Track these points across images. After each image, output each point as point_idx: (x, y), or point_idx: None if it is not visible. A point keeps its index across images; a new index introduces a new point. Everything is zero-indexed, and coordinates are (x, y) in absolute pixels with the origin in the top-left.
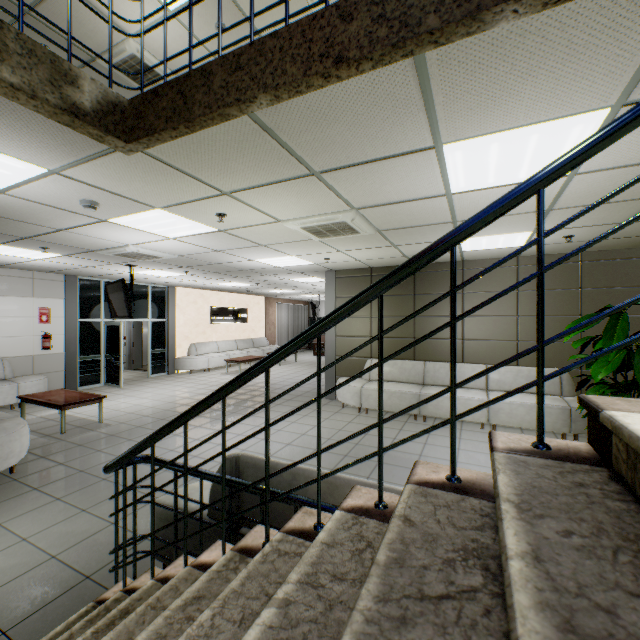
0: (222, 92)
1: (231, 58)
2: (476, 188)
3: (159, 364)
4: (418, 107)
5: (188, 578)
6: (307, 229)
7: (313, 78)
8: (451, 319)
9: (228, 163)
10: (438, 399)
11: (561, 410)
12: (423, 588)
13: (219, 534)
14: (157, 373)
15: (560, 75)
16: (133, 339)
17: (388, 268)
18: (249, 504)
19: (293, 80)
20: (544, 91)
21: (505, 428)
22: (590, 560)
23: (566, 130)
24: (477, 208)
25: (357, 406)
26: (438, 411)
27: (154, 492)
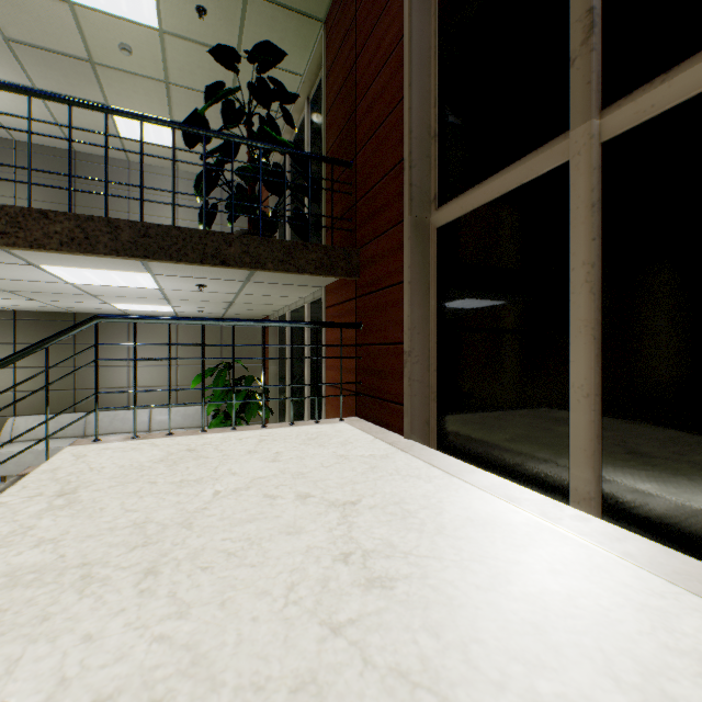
0: None
1: None
2: (94, 284)
3: None
4: (1, 251)
5: None
6: None
7: None
8: None
9: None
10: None
11: None
12: None
13: None
14: None
15: (103, 261)
16: None
17: (41, 313)
18: None
19: None
20: (99, 263)
21: None
22: None
23: (133, 275)
24: (107, 292)
25: None
26: None
27: None
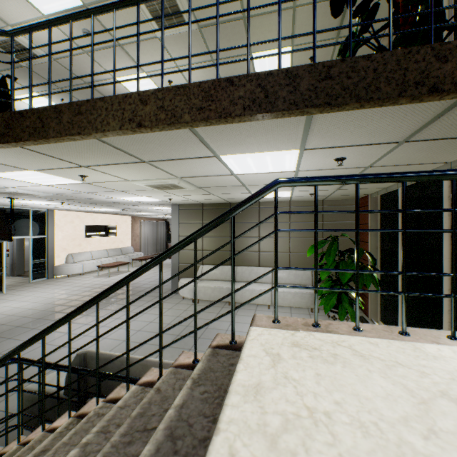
0: (69, 125)
1: (75, 105)
2: (249, 173)
3: (40, 271)
4: (197, 141)
5: (42, 439)
6: (149, 186)
7: (126, 131)
8: (195, 278)
9: (82, 154)
10: (243, 291)
11: (310, 295)
12: (147, 425)
13: (72, 405)
14: (38, 278)
15: (267, 137)
16: (16, 251)
17: (214, 204)
18: (93, 383)
19: (114, 130)
20: (262, 142)
21: (282, 307)
22: (202, 404)
23: (283, 155)
24: (254, 181)
25: (192, 298)
26: (243, 299)
27: (20, 385)
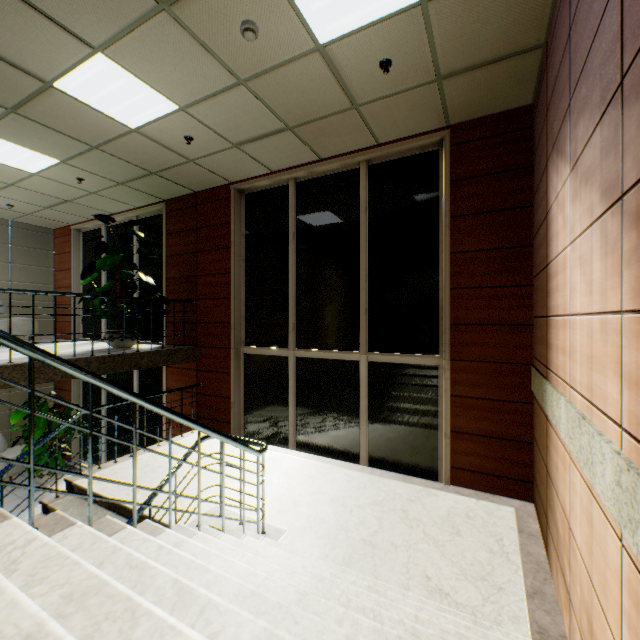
0: None
1: None
2: None
3: None
4: None
5: None
6: None
7: None
8: None
9: None
10: None
11: (3, 464)
12: None
13: None
14: None
15: None
16: None
17: None
18: None
19: None
20: None
21: None
22: (79, 509)
23: None
24: None
25: None
26: None
27: None
